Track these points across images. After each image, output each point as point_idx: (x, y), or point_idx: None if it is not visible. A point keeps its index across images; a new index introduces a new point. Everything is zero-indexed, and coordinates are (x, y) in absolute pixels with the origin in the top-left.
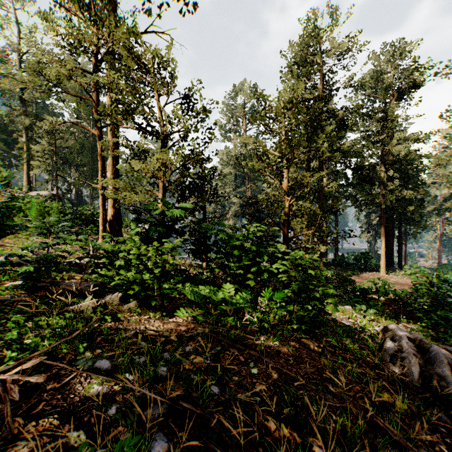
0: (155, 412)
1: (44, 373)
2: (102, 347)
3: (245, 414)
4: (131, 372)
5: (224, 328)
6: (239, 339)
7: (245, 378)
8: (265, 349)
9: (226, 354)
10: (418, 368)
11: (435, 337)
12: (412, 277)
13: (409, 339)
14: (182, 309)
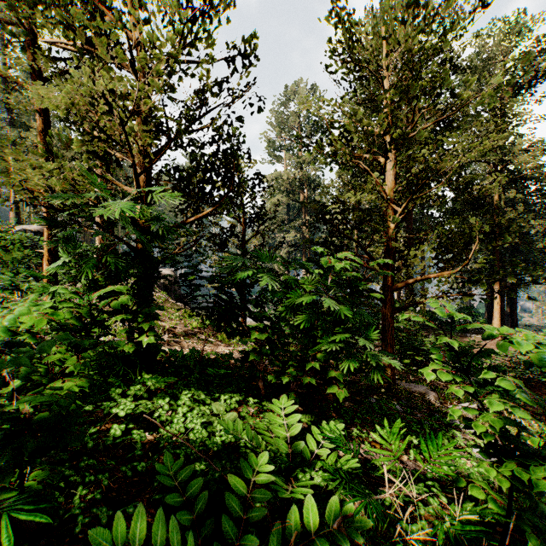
0: None
1: None
2: None
3: None
4: None
5: None
6: None
7: None
8: None
9: None
10: None
11: None
12: None
13: None
14: None
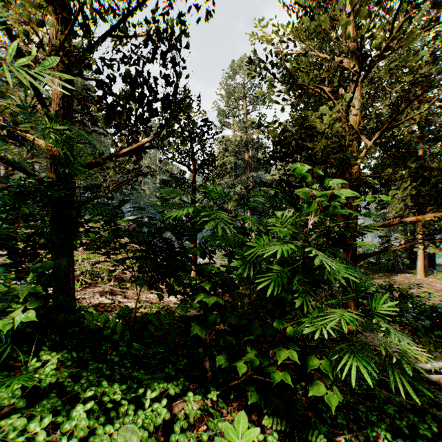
0: None
1: None
2: None
3: None
4: None
5: None
6: None
7: None
8: None
9: None
10: None
11: None
12: None
13: None
14: None
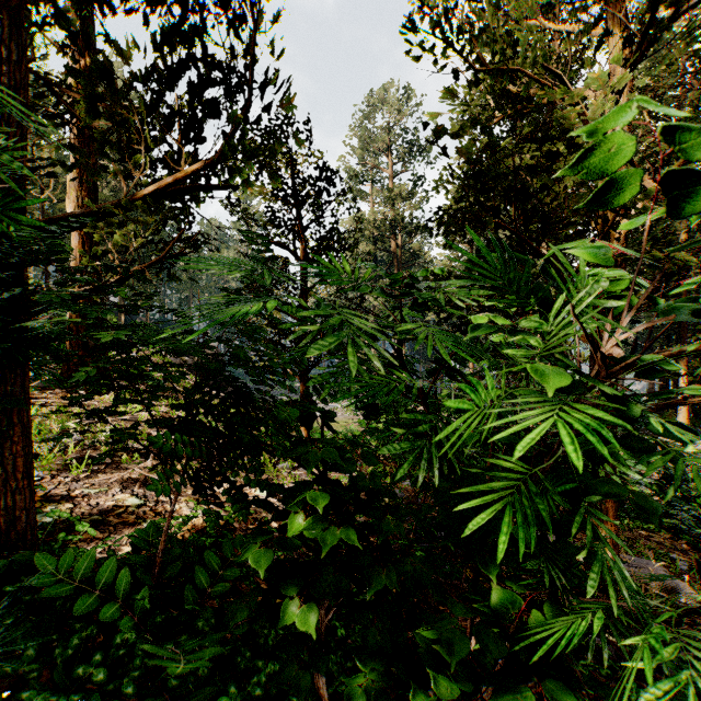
0: None
1: None
2: None
3: None
4: None
5: None
6: None
7: None
8: None
9: None
10: None
11: None
12: None
13: None
14: None
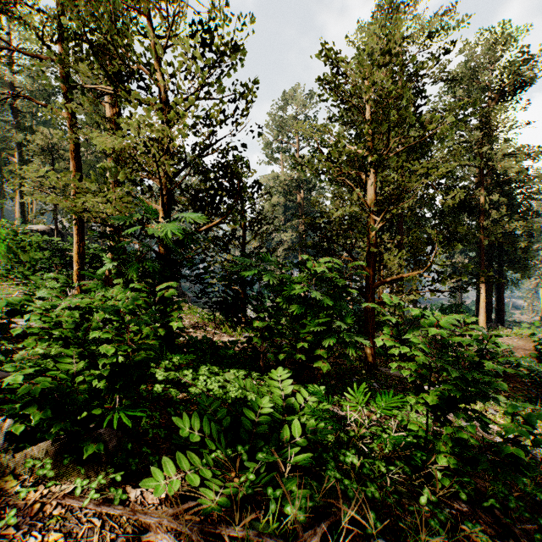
0: None
1: None
2: None
3: None
4: None
5: (274, 538)
6: None
7: None
8: None
9: None
10: None
11: None
12: (535, 339)
13: None
14: (167, 462)
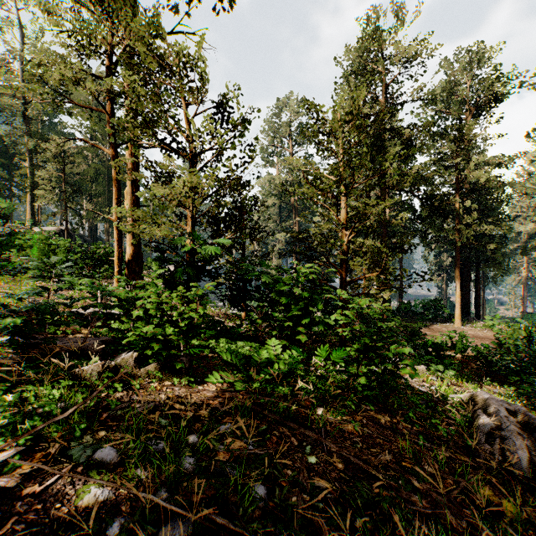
0: (175, 531)
1: (22, 468)
2: (107, 427)
3: (304, 531)
4: (144, 465)
5: (270, 398)
6: (289, 413)
7: (300, 472)
8: (324, 426)
9: (273, 435)
10: (525, 452)
11: (535, 407)
12: (495, 329)
13: (509, 412)
14: (215, 373)
